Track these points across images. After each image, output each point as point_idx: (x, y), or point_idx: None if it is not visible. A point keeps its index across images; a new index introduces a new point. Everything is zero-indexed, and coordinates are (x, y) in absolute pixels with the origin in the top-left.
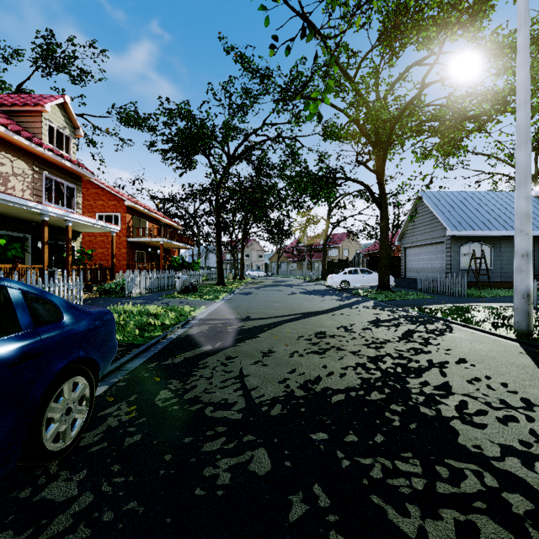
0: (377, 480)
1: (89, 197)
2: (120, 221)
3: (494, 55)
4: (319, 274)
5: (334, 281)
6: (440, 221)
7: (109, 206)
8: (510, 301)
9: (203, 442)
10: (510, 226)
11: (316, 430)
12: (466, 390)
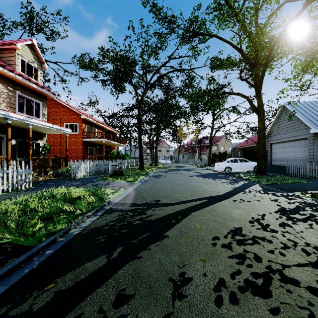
0: None
1: (60, 113)
2: (78, 128)
3: None
4: (205, 162)
5: (220, 167)
6: (303, 123)
7: (72, 119)
8: None
9: None
10: None
11: None
12: None
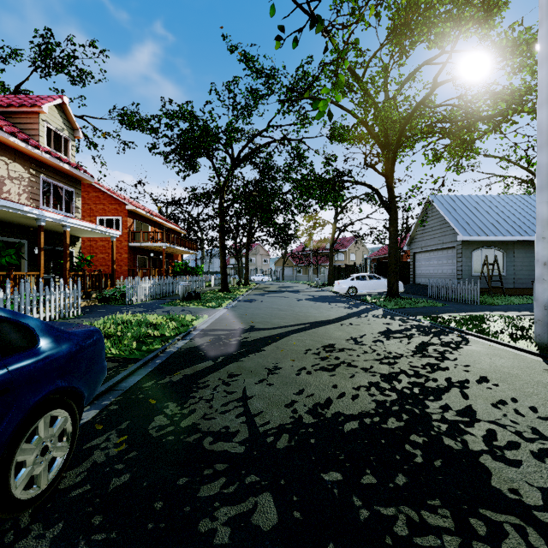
0: (403, 538)
1: (90, 201)
2: (121, 225)
3: (511, 52)
4: (325, 280)
5: (341, 287)
6: (451, 226)
7: (110, 210)
8: (526, 309)
9: (199, 484)
10: (524, 231)
11: (328, 469)
12: (492, 416)
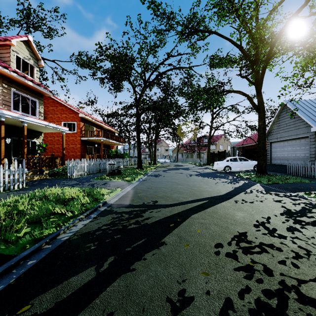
0: None
1: (57, 112)
2: (76, 126)
3: None
4: (204, 161)
5: (219, 166)
6: (304, 121)
7: (70, 117)
8: None
9: None
10: None
11: None
12: None
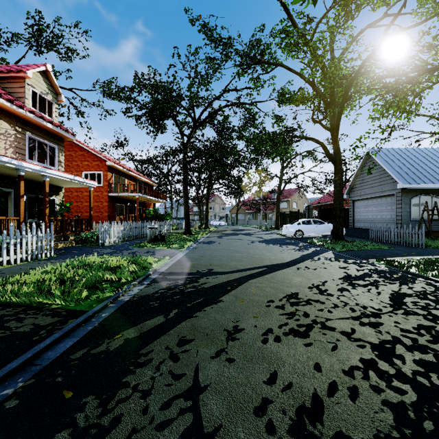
0: None
1: (77, 158)
2: (102, 178)
3: None
4: (272, 224)
5: (289, 231)
6: (390, 176)
7: (93, 166)
8: None
9: None
10: None
11: None
12: None
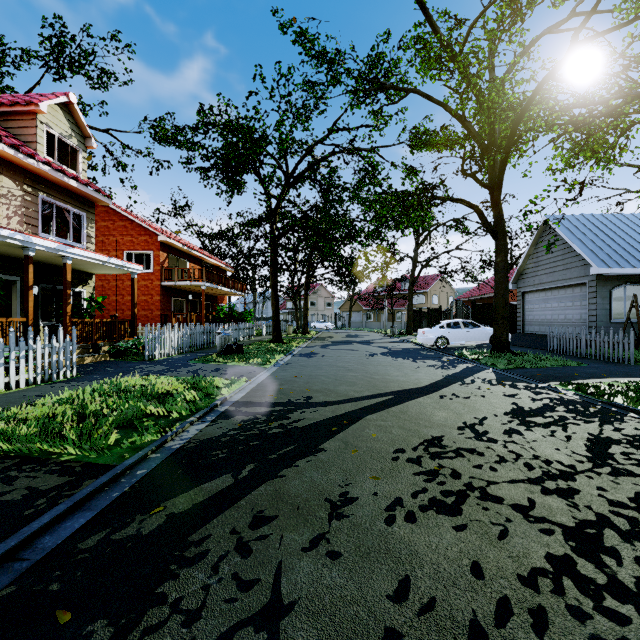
0: None
1: (115, 232)
2: (152, 260)
3: None
4: (402, 327)
5: (427, 338)
6: (580, 255)
7: (140, 243)
8: None
9: None
10: None
11: None
12: None
